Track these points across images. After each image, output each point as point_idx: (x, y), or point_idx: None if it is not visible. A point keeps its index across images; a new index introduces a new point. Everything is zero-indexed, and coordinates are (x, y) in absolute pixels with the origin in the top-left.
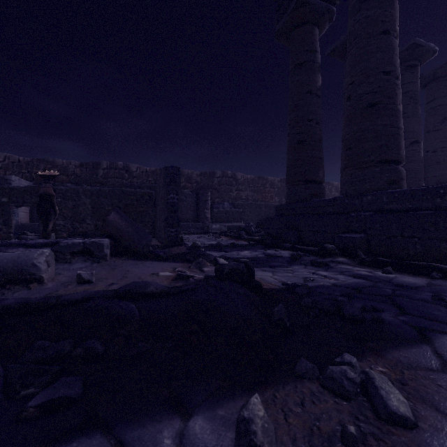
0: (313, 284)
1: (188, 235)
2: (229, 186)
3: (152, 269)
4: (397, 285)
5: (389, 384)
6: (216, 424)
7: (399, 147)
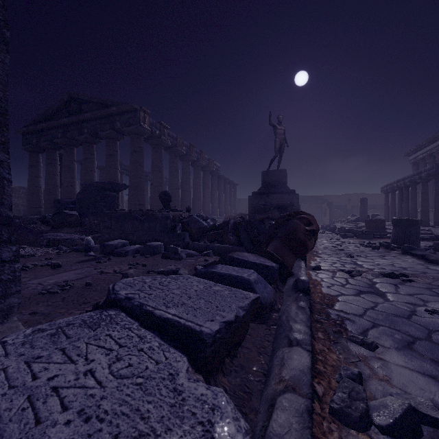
0: None
1: None
2: None
3: None
4: None
5: None
6: None
7: None
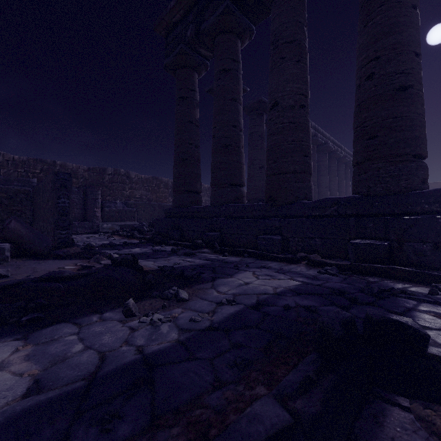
0: (178, 266)
1: (74, 235)
2: (122, 184)
3: (56, 265)
4: (223, 262)
5: (185, 292)
6: (115, 313)
7: (242, 176)
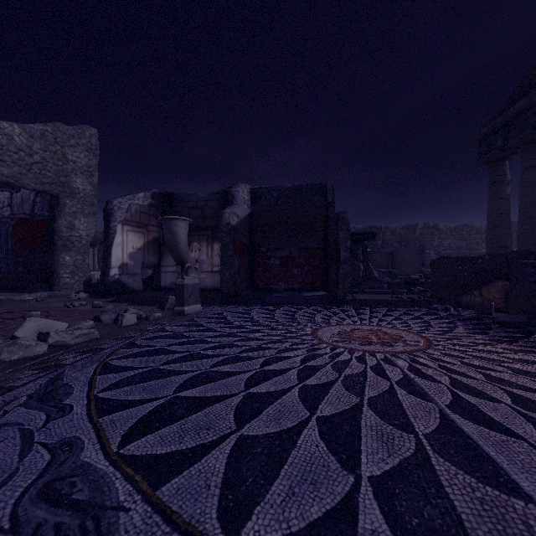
0: None
1: None
2: (431, 235)
3: None
4: None
5: None
6: None
7: None
